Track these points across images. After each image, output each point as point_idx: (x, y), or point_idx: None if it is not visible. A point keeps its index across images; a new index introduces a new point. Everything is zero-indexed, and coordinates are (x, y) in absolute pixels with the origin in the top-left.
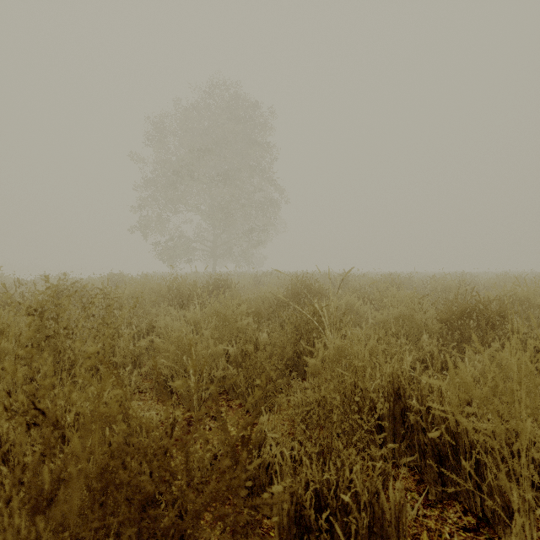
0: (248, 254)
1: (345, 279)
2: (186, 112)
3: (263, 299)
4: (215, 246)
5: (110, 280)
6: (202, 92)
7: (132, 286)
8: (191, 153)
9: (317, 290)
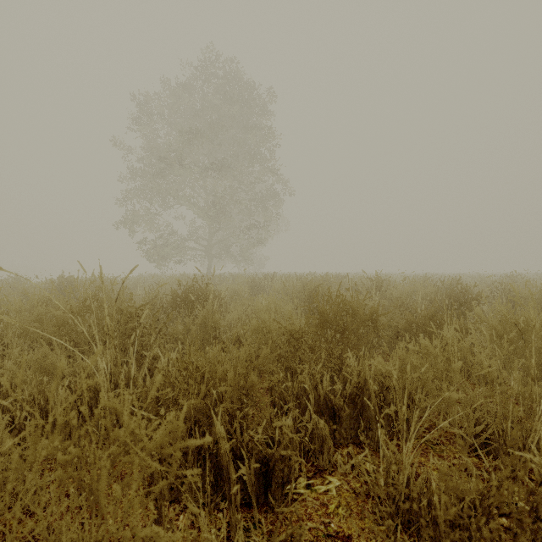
0: (247, 254)
1: (377, 285)
2: (175, 92)
3: (260, 328)
4: (210, 245)
5: (61, 285)
6: (195, 70)
7: (30, 302)
8: (180, 136)
9: (367, 314)
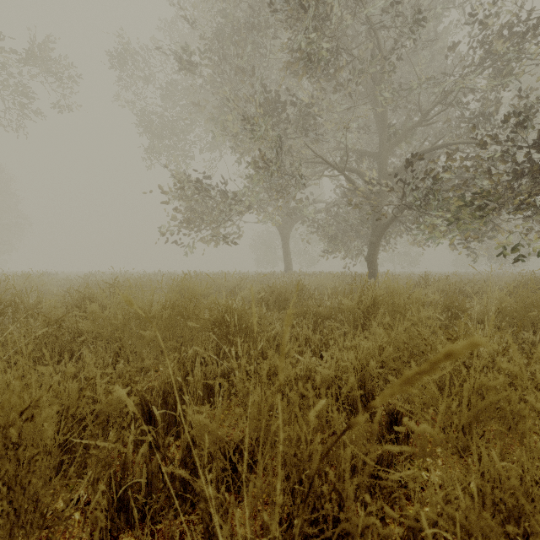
0: None
1: None
2: None
3: None
4: None
5: None
6: None
7: None
8: None
9: None
